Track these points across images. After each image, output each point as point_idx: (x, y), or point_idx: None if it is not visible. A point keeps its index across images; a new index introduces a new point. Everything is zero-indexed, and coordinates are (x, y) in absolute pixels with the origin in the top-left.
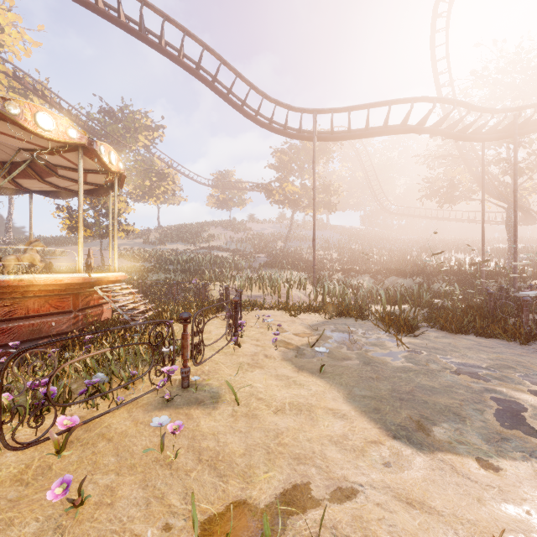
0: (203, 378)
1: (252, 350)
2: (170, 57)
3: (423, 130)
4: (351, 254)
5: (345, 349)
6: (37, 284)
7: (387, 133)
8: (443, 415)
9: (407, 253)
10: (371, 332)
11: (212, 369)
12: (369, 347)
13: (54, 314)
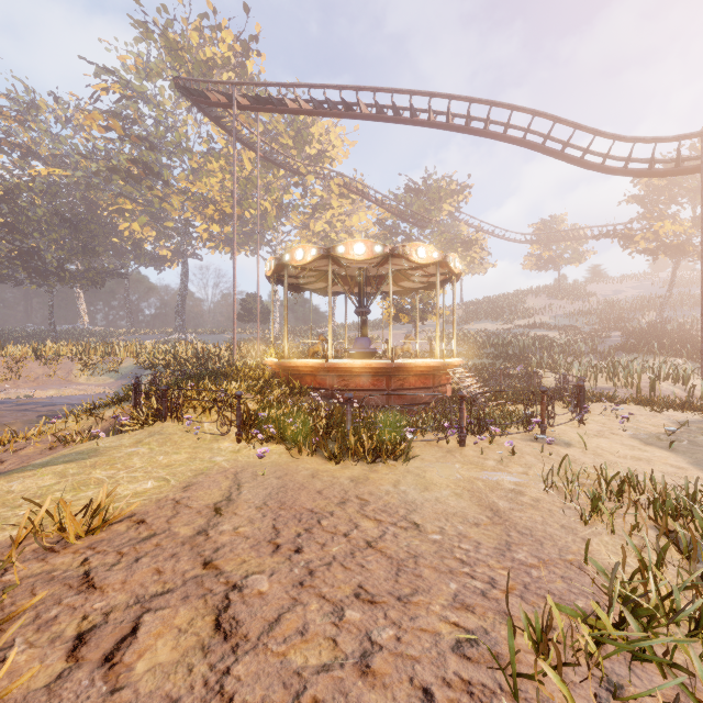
0: (555, 436)
1: (598, 429)
2: (495, 137)
3: None
4: None
5: None
6: (416, 366)
7: None
8: None
9: None
10: None
11: (561, 433)
12: None
13: (422, 388)
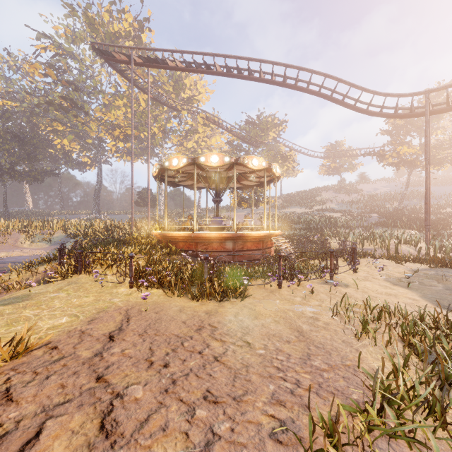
0: (338, 280)
1: (364, 275)
2: (301, 90)
3: None
4: None
5: (435, 283)
6: (251, 236)
7: None
8: None
9: None
10: None
11: (342, 278)
12: None
13: (255, 250)
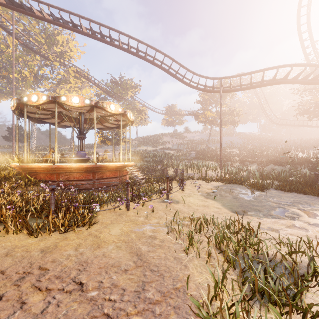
0: (172, 198)
1: (189, 192)
2: (149, 62)
3: (285, 82)
4: (247, 151)
5: (228, 194)
6: (109, 166)
7: (263, 86)
8: (254, 211)
9: (285, 150)
10: (243, 190)
11: (175, 196)
12: (239, 194)
13: (113, 177)
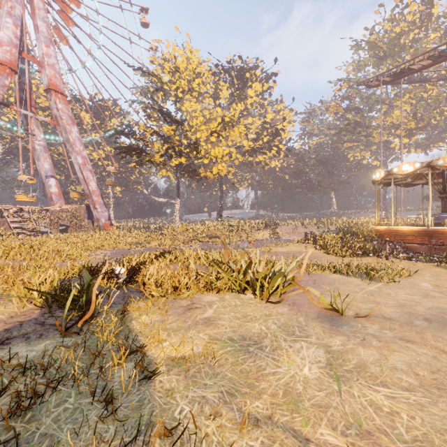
0: None
1: None
2: None
3: None
4: None
5: None
6: None
7: None
8: None
9: None
10: None
11: None
12: None
13: None
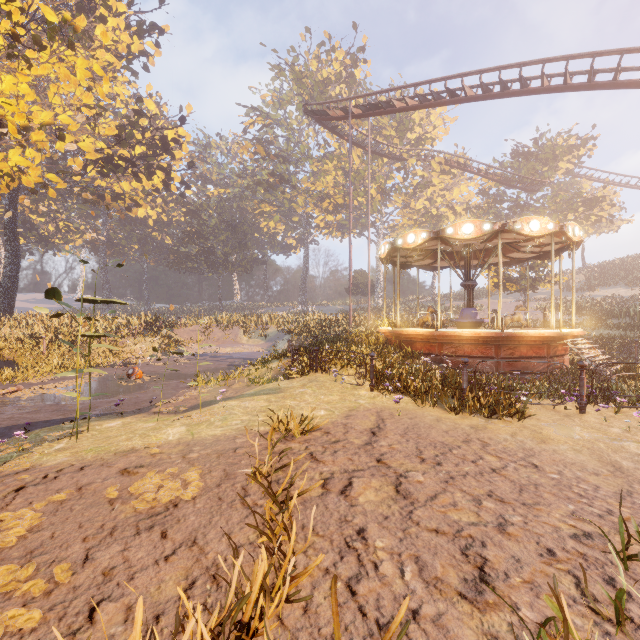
0: None
1: None
2: (627, 86)
3: None
4: None
5: None
6: (527, 336)
7: None
8: None
9: None
10: None
11: None
12: None
13: (534, 358)
